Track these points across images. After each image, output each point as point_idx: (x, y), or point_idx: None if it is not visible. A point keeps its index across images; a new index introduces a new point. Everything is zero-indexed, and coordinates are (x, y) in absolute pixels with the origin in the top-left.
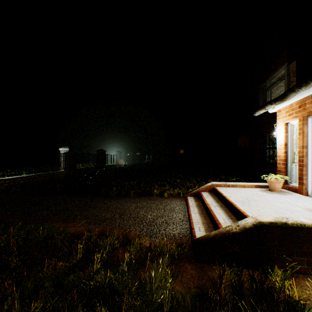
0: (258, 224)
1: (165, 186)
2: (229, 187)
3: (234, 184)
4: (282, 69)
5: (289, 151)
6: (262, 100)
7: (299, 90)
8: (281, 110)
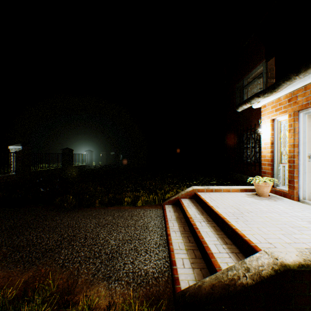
0: (281, 270)
1: (138, 191)
2: (212, 192)
3: (218, 188)
4: (260, 67)
5: (275, 151)
6: (239, 99)
7: (295, 78)
8: (266, 106)
